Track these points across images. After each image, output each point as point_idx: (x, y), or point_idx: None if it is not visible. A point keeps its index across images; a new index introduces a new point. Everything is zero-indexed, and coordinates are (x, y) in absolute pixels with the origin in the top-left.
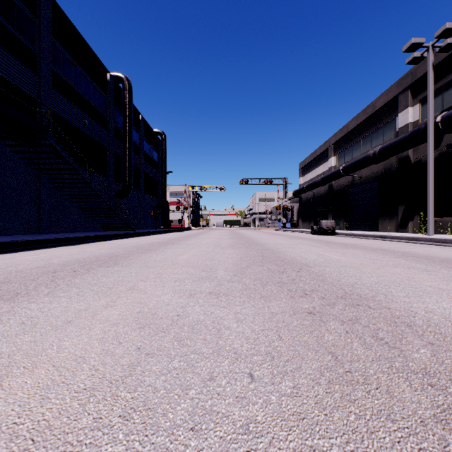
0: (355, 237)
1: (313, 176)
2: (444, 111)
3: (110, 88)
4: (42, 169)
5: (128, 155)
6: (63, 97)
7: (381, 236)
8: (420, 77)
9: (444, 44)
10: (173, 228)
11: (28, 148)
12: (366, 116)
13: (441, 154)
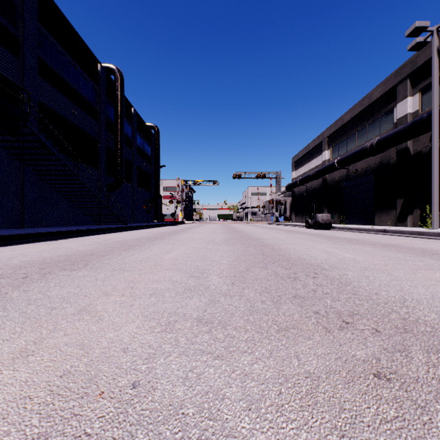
0: (353, 231)
1: (306, 170)
2: None
3: (101, 79)
4: (26, 160)
5: (120, 148)
6: (50, 85)
7: (382, 230)
8: (421, 65)
9: None
10: (166, 222)
11: (11, 138)
12: (362, 107)
13: None
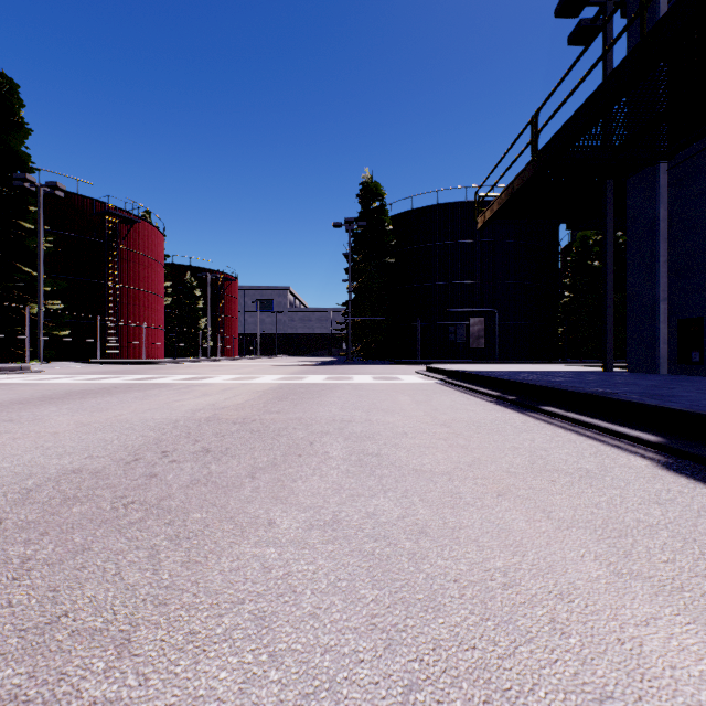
0: None
1: None
2: None
3: None
4: None
5: None
6: None
7: None
8: None
9: None
10: None
11: None
12: None
13: None
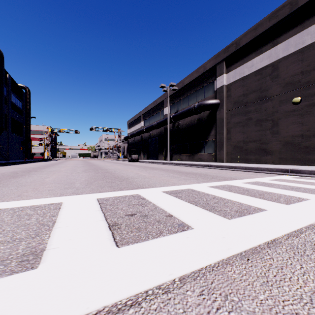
0: (144, 163)
1: (134, 130)
2: (176, 112)
3: None
4: None
5: (1, 106)
6: None
7: (152, 162)
8: (170, 96)
9: (173, 88)
10: (36, 159)
11: None
12: (154, 105)
13: (175, 129)
